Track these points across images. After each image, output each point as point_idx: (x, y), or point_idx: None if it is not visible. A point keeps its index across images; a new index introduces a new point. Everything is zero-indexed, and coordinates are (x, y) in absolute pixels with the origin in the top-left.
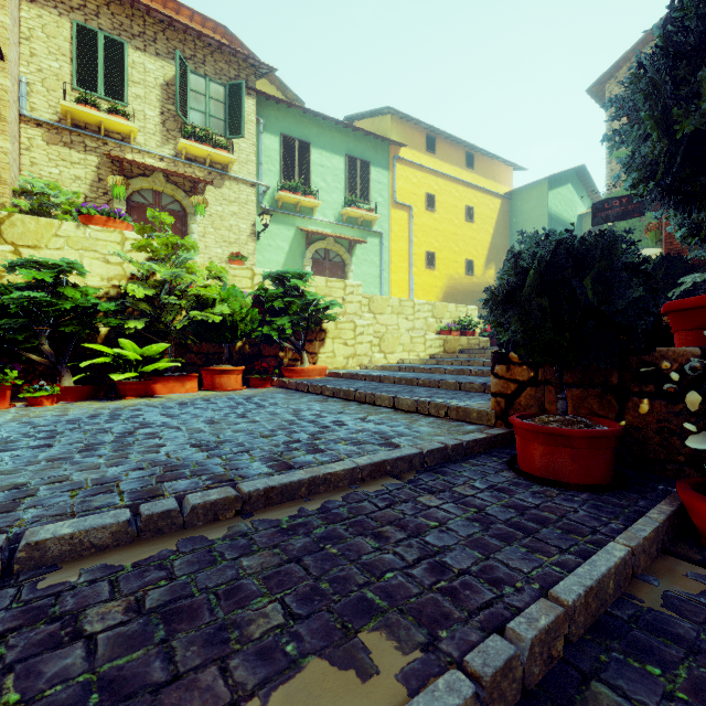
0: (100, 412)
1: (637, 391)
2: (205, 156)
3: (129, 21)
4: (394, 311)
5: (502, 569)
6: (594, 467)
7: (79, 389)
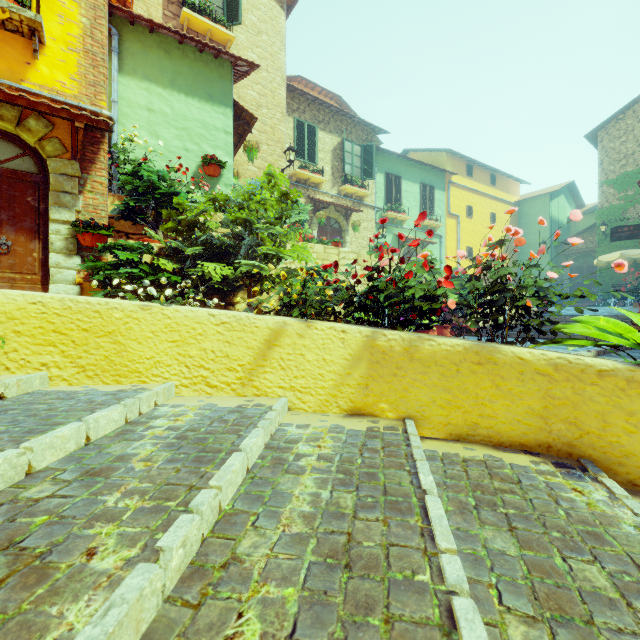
0: None
1: None
2: (353, 192)
3: (318, 113)
4: None
5: None
6: None
7: None
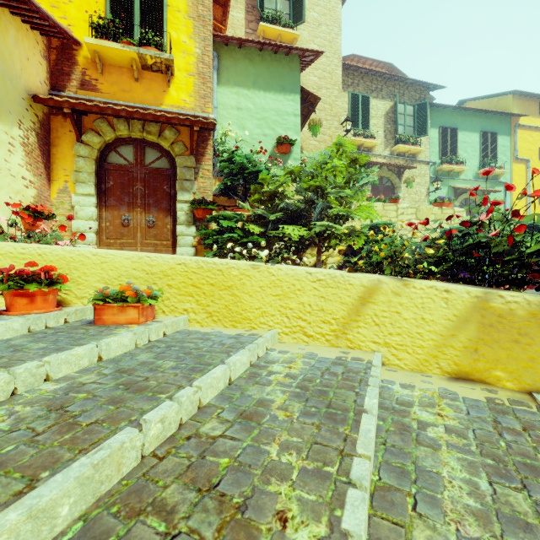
0: None
1: None
2: (405, 151)
3: (370, 83)
4: None
5: None
6: None
7: None
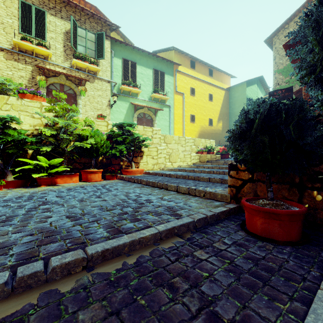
0: (24, 194)
1: (310, 186)
2: (85, 67)
3: (48, 1)
4: (176, 142)
5: (256, 318)
6: (291, 231)
7: (16, 182)
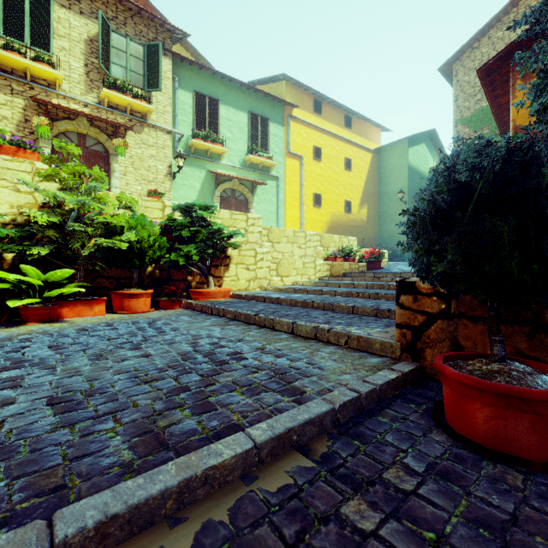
0: None
1: None
2: (126, 105)
3: None
4: (289, 241)
5: None
6: None
7: None
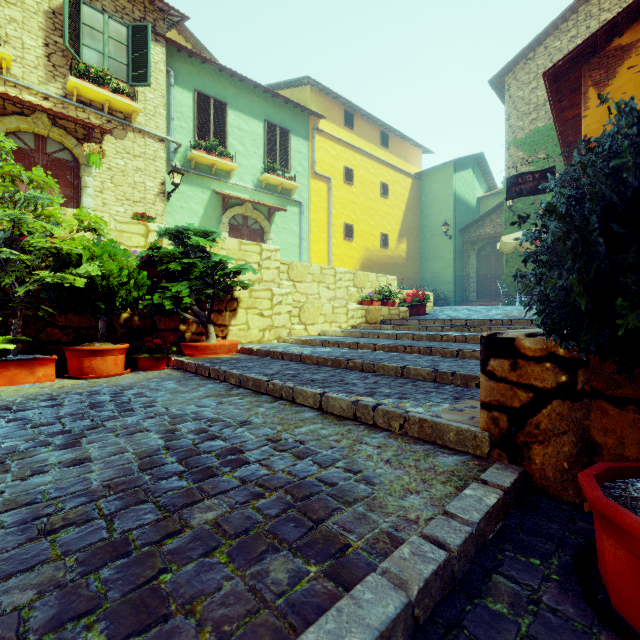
0: None
1: None
2: (103, 101)
3: None
4: (315, 279)
5: None
6: None
7: None
